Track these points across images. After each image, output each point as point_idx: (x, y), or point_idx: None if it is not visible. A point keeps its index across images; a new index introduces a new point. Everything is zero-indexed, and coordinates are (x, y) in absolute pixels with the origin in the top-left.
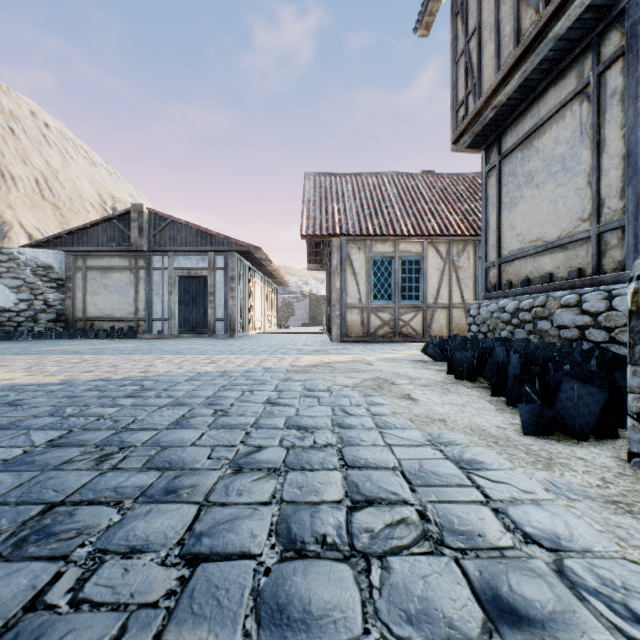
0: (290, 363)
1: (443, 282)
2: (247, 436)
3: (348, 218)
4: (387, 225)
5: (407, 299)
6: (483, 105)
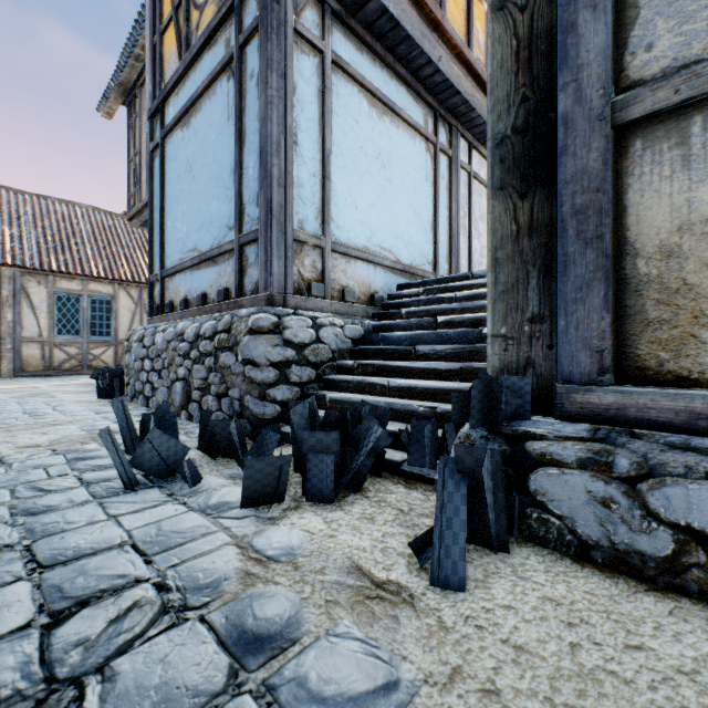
0: None
1: (136, 322)
2: None
3: (25, 248)
4: (76, 264)
5: (98, 335)
6: (142, 209)
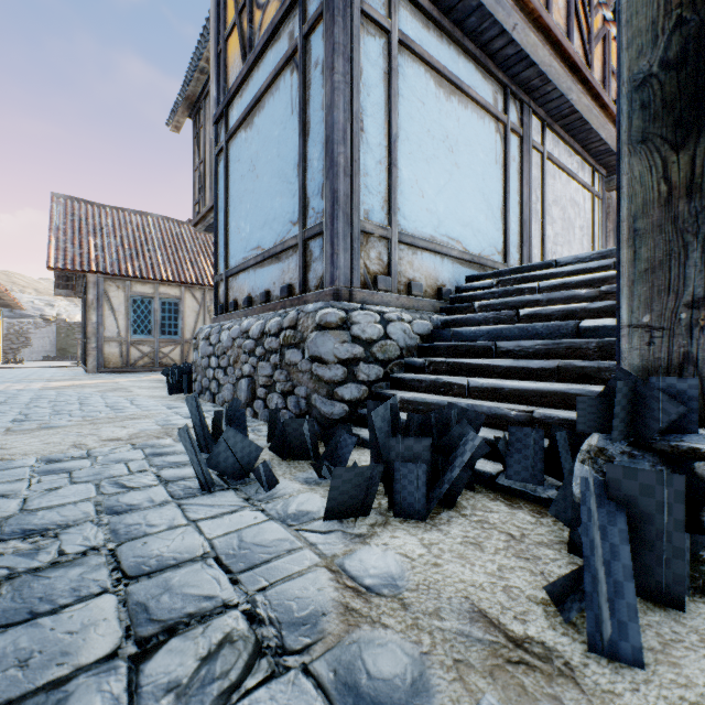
0: (42, 386)
1: (199, 322)
2: (28, 405)
3: (107, 256)
4: (148, 269)
5: (167, 334)
6: (206, 214)
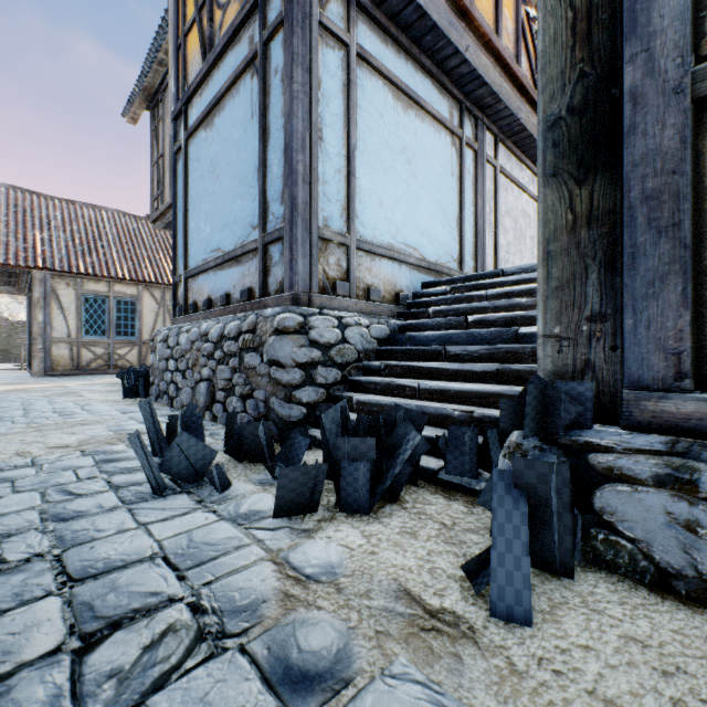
0: None
1: (159, 322)
2: None
3: (55, 251)
4: (102, 266)
5: (123, 335)
6: (166, 211)
